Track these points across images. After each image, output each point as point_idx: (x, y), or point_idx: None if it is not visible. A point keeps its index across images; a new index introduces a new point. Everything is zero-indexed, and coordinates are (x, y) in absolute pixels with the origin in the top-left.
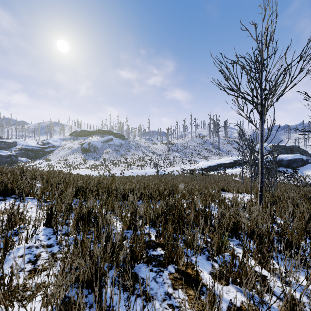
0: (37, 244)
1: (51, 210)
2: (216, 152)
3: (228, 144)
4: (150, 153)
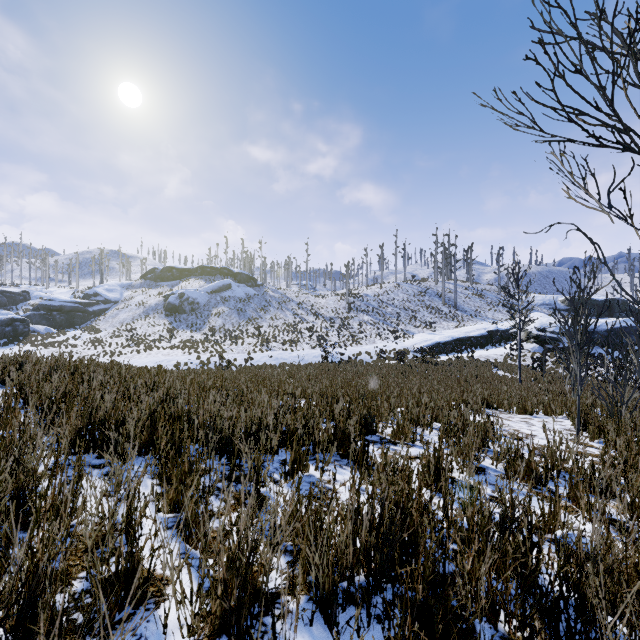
0: None
1: None
2: (451, 314)
3: (474, 297)
4: (311, 315)
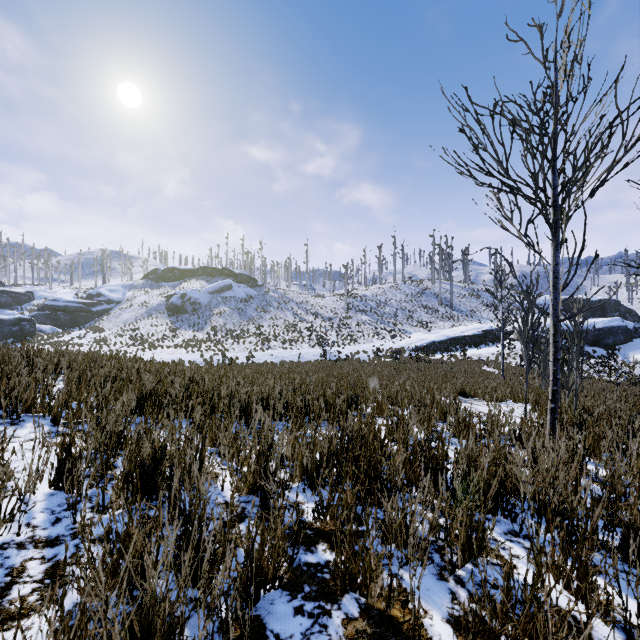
0: (23, 536)
1: (68, 449)
2: (447, 314)
3: (470, 297)
4: (310, 315)
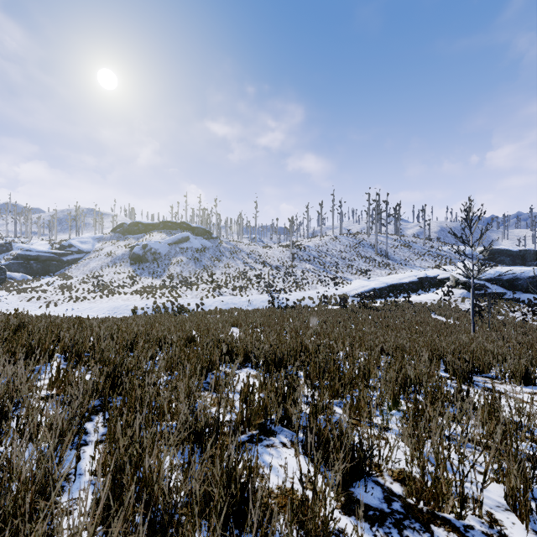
0: None
1: None
2: (383, 263)
3: (403, 247)
4: (259, 264)
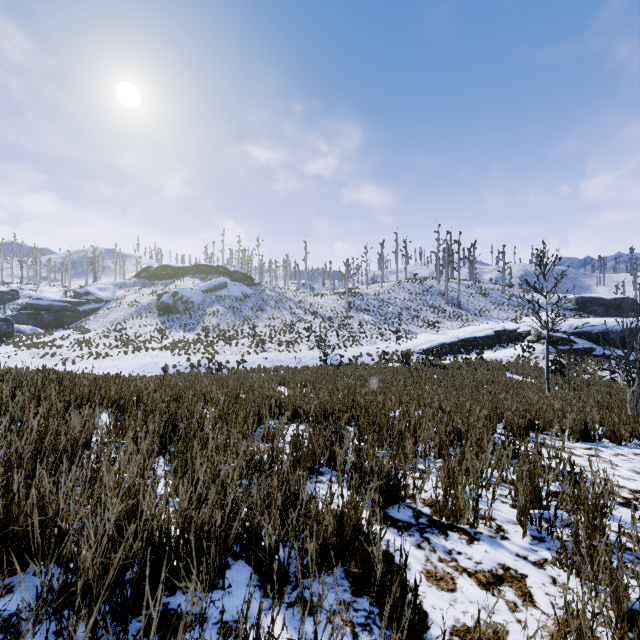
0: None
1: None
2: (454, 313)
3: (478, 295)
4: (309, 315)
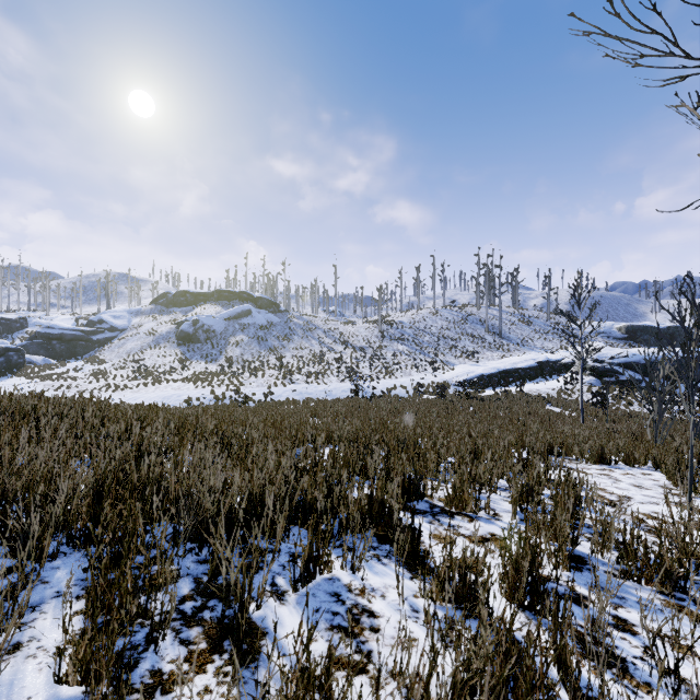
0: None
1: None
2: (495, 343)
3: (521, 324)
4: (339, 344)
